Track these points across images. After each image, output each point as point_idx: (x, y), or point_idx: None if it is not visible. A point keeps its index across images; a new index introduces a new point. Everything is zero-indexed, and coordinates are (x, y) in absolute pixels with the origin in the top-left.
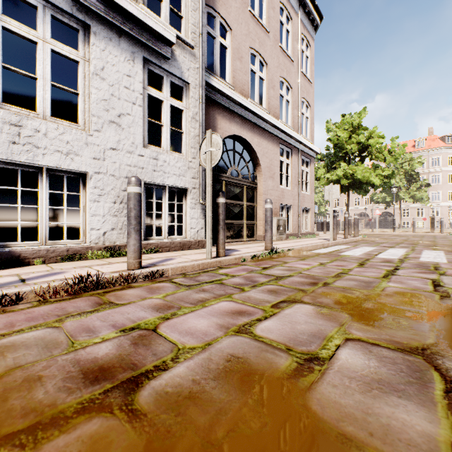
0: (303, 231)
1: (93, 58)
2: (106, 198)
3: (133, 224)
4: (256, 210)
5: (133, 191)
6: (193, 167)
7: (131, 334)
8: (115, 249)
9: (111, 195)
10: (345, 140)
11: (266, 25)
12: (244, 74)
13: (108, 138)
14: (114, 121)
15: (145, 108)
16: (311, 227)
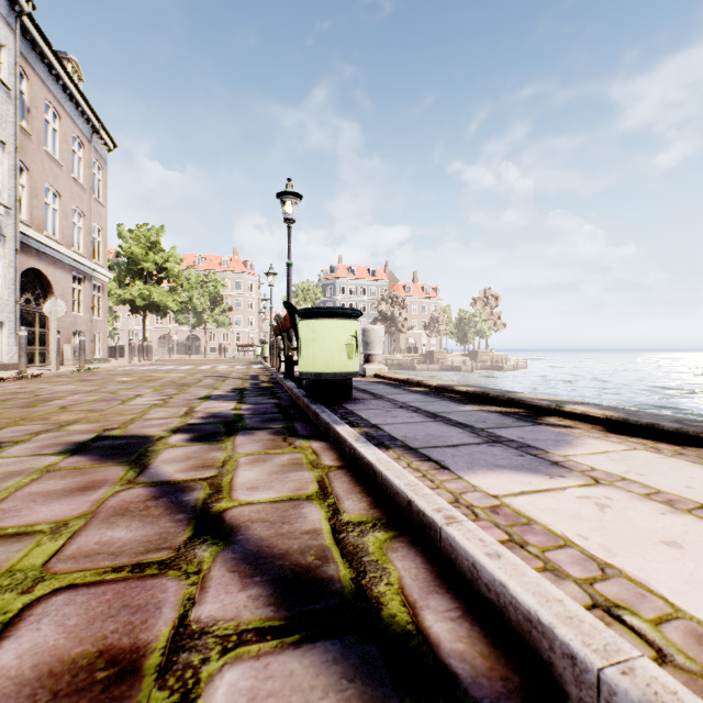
0: (96, 357)
1: None
2: None
3: (26, 351)
4: (48, 337)
5: (26, 335)
6: (10, 305)
7: (77, 379)
8: None
9: None
10: (141, 257)
11: (60, 158)
12: (40, 210)
13: None
14: None
15: None
16: (104, 352)
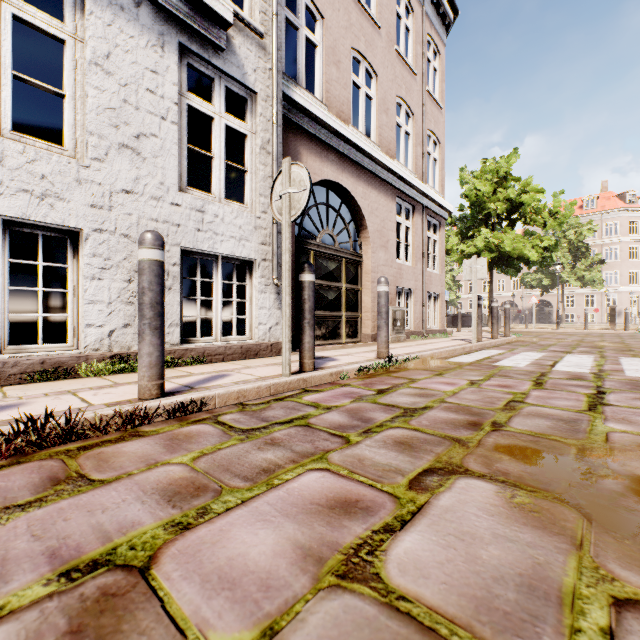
0: (429, 327)
1: (91, 36)
2: (114, 273)
3: (148, 318)
4: (360, 297)
5: (148, 258)
6: (263, 227)
7: (82, 588)
8: (129, 359)
9: (123, 268)
10: (487, 196)
11: (376, 17)
12: (342, 88)
13: (117, 172)
14: (128, 146)
15: (184, 127)
16: (440, 321)
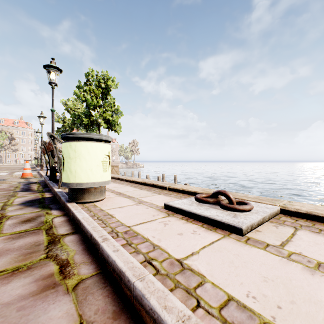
0: None
1: None
2: None
3: None
4: None
5: None
6: None
7: None
8: None
9: None
10: None
11: None
12: None
13: None
14: None
15: None
16: None
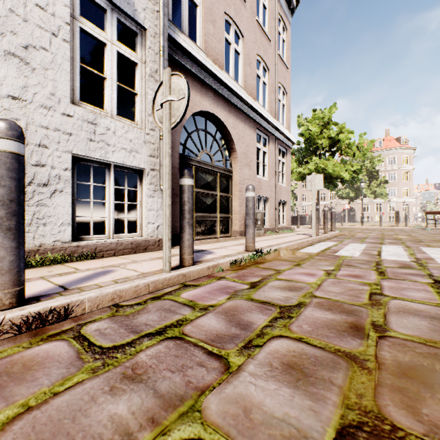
0: (279, 225)
1: None
2: None
3: None
4: (230, 202)
5: None
6: (152, 142)
7: None
8: None
9: None
10: (316, 135)
11: None
12: (217, 41)
13: (3, 78)
14: (15, 54)
15: (76, 47)
16: (287, 221)
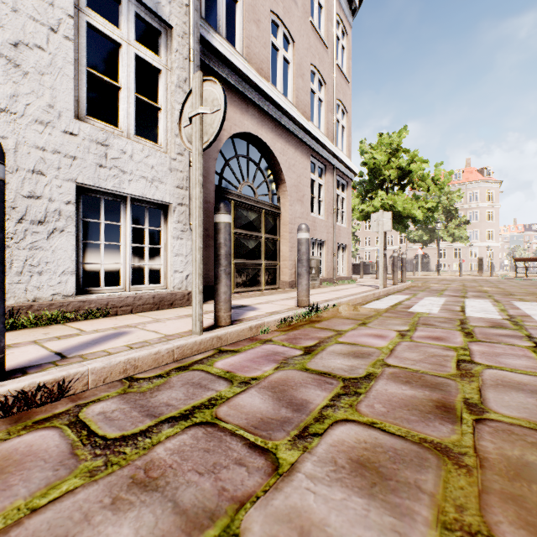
0: (338, 275)
1: None
2: None
3: None
4: (278, 246)
5: None
6: (180, 169)
7: None
8: None
9: None
10: (382, 164)
11: None
12: (262, 46)
13: None
14: (0, 53)
15: (82, 47)
16: (348, 269)
